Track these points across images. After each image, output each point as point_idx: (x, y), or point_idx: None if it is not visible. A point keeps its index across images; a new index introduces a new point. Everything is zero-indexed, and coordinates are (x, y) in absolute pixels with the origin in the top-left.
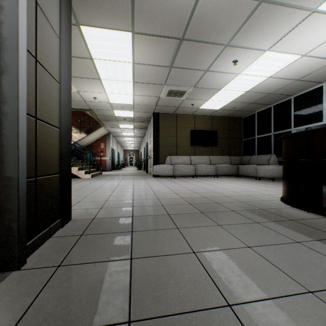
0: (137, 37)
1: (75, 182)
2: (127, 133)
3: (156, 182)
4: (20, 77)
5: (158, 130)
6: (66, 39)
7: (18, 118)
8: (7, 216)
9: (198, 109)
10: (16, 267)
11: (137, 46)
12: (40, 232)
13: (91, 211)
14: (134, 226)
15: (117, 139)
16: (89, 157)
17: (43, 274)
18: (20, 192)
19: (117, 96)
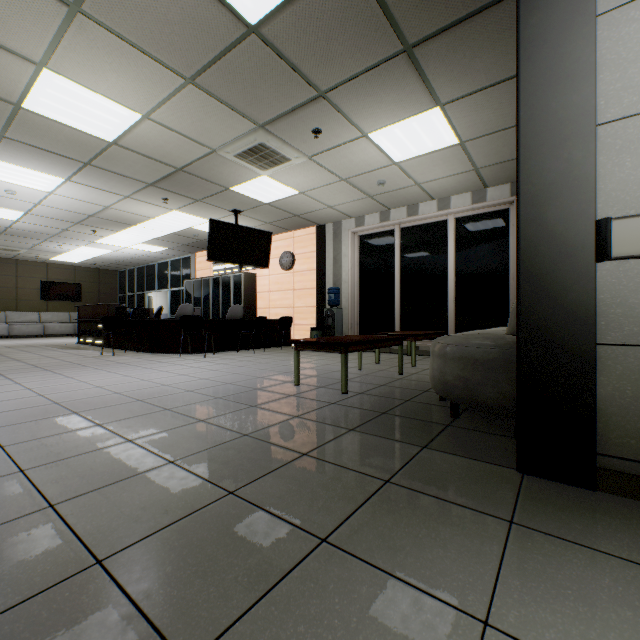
0: None
1: None
2: None
3: None
4: None
5: None
6: None
7: None
8: None
9: (50, 260)
10: None
11: None
12: None
13: None
14: None
15: None
16: None
17: None
18: None
19: None
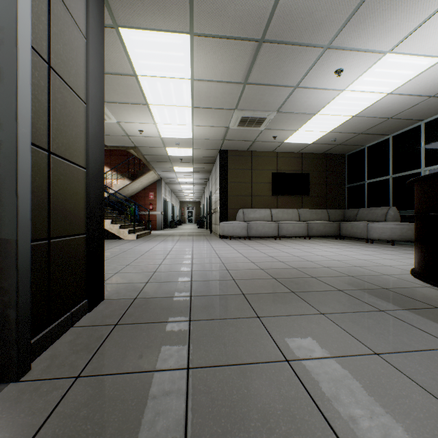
0: (197, 41)
1: (114, 245)
2: (184, 178)
3: (223, 245)
4: (20, 87)
5: (226, 174)
6: (96, 41)
7: (16, 149)
8: (0, 299)
9: (282, 144)
10: (14, 377)
11: (198, 54)
12: (56, 320)
13: (133, 286)
14: (193, 312)
15: (172, 187)
16: (134, 211)
17: (51, 390)
18: (20, 262)
19: (171, 127)
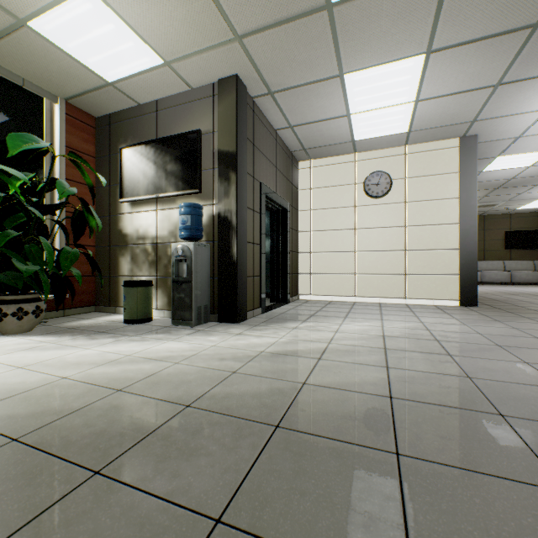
0: None
1: None
2: None
3: None
4: None
5: None
6: None
7: None
8: None
9: (514, 210)
10: None
11: None
12: None
13: None
14: None
15: None
16: None
17: None
18: None
19: None
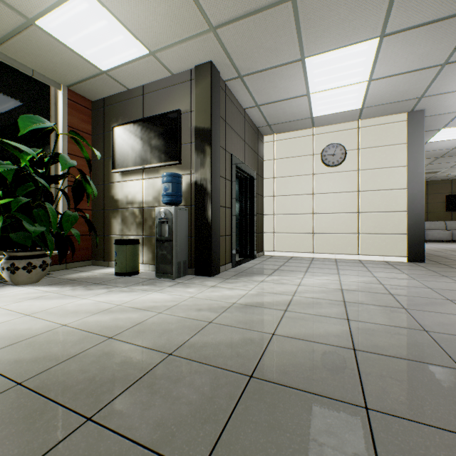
0: None
1: None
2: None
3: None
4: None
5: None
6: None
7: None
8: None
9: (455, 176)
10: None
11: None
12: None
13: None
14: None
15: None
16: None
17: None
18: None
19: None
